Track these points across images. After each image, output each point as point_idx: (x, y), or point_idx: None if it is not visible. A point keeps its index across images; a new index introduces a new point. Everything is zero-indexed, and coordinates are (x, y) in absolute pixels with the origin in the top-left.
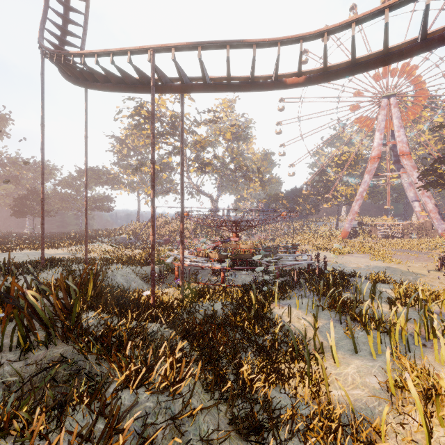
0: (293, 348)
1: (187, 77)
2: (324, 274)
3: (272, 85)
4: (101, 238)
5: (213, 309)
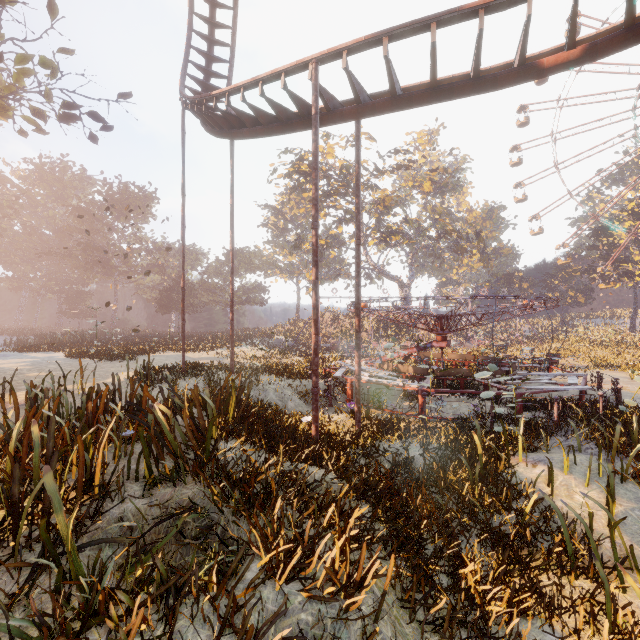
0: (564, 548)
1: (365, 93)
2: (616, 413)
3: (513, 77)
4: (252, 339)
5: (407, 454)
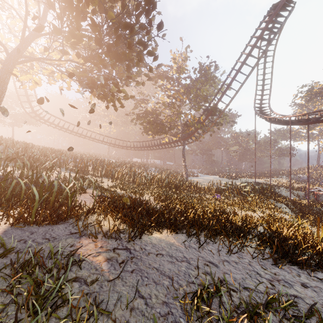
0: None
1: (307, 119)
2: None
3: None
4: (282, 175)
5: (319, 209)
